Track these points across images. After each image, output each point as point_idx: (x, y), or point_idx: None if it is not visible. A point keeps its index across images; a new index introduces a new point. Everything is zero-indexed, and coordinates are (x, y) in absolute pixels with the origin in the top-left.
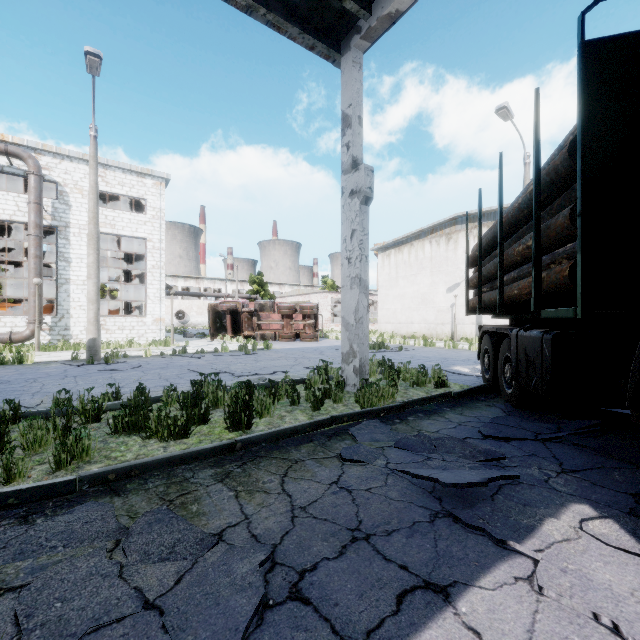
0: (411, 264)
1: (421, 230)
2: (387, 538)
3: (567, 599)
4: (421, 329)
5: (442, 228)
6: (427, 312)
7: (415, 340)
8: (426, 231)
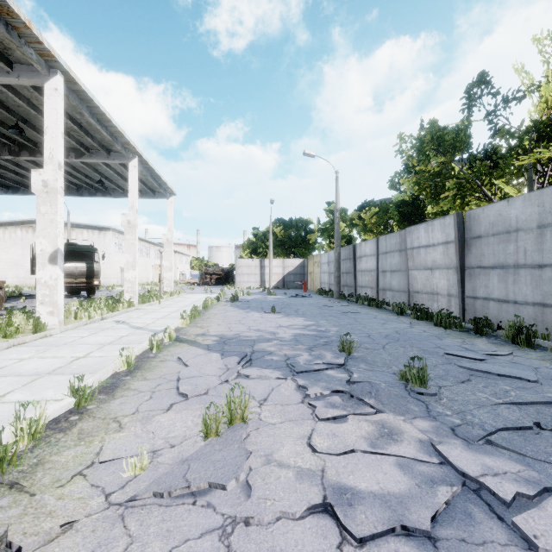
0: (6, 240)
1: (14, 221)
2: (8, 301)
3: (29, 300)
4: (14, 282)
5: (30, 223)
6: (19, 271)
7: (10, 287)
8: (18, 222)
